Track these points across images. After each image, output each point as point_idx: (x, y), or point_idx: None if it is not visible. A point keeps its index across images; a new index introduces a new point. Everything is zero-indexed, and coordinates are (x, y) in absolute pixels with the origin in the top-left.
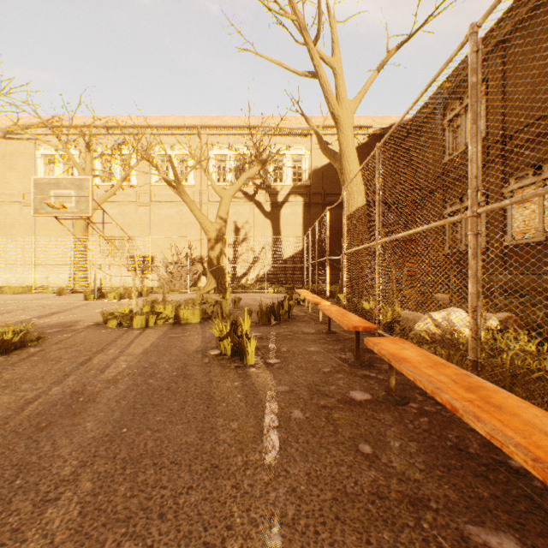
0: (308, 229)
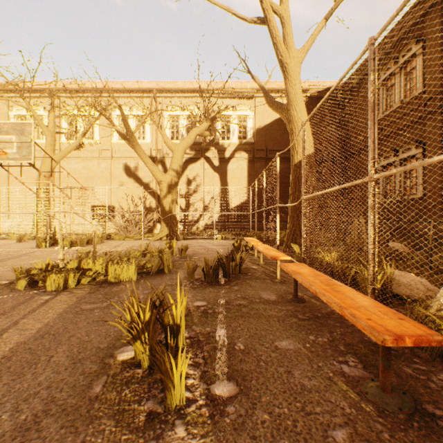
0: (252, 181)
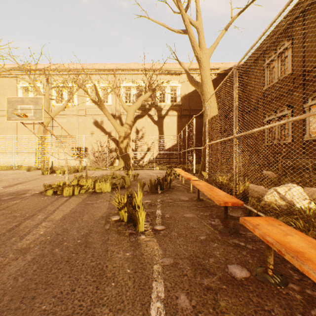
0: (180, 131)
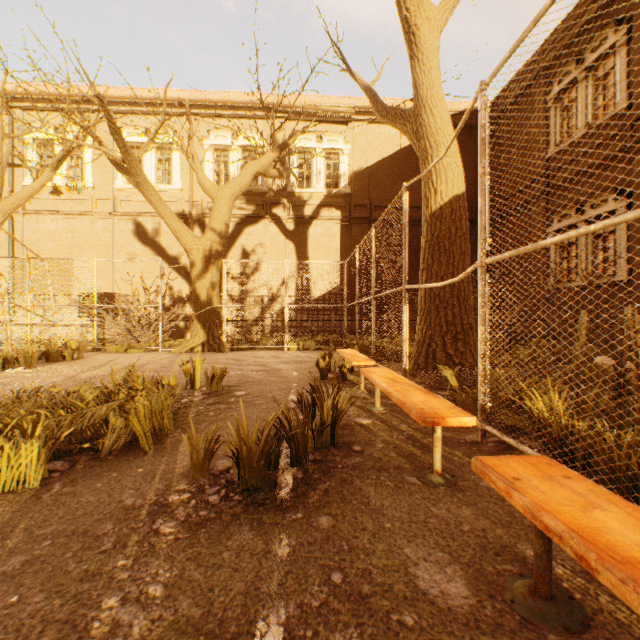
0: (348, 255)
